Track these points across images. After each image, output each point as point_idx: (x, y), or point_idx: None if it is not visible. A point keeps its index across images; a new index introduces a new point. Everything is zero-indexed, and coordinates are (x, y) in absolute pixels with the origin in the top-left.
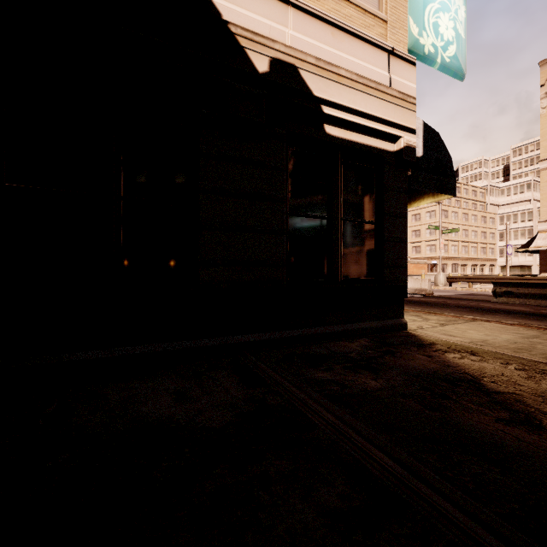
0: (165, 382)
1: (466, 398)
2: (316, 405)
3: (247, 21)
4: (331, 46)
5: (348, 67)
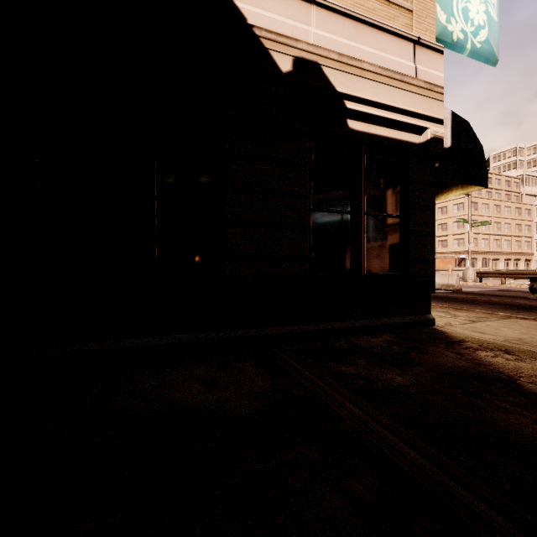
0: (195, 370)
1: (500, 398)
2: (341, 398)
3: (271, 23)
4: (354, 41)
5: (371, 61)
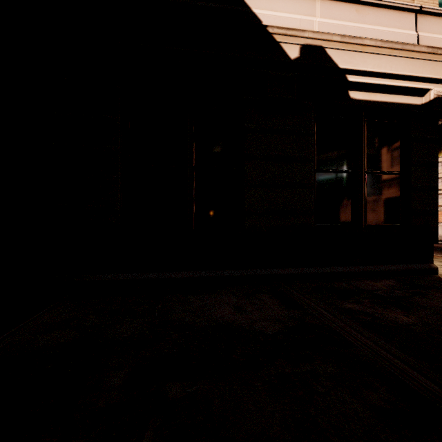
0: (225, 298)
1: None
2: (350, 329)
3: (281, 21)
4: (355, 22)
5: (372, 36)
